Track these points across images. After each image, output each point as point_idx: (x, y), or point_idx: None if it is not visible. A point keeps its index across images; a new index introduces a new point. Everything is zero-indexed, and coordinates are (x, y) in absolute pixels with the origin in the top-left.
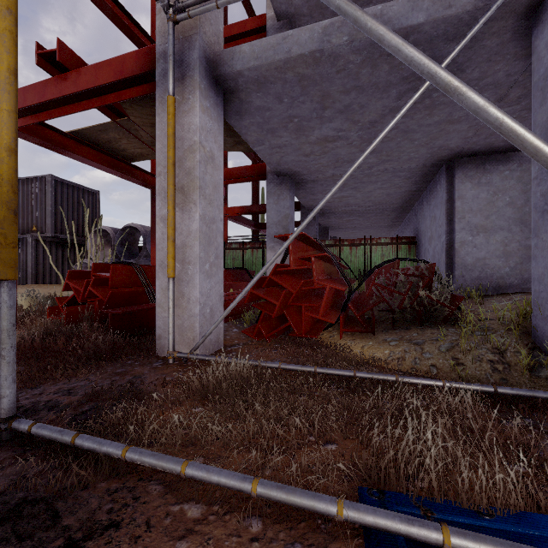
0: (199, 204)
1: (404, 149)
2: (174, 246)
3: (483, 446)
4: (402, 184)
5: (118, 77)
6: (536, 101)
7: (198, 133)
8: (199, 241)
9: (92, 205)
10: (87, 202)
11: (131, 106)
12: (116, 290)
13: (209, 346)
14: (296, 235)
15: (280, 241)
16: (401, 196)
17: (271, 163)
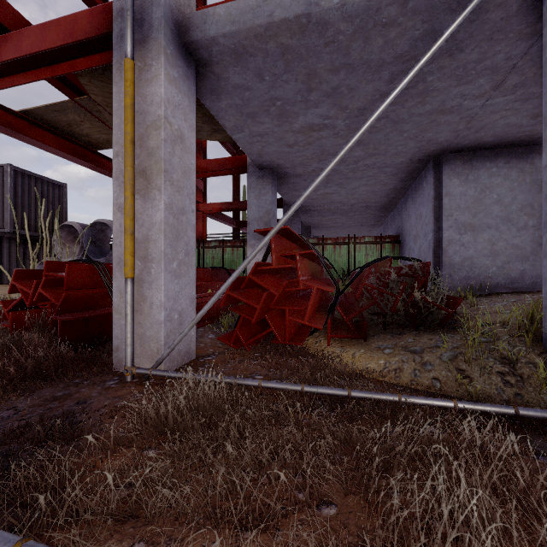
0: (164, 190)
1: (392, 142)
2: (132, 240)
3: (542, 515)
4: (388, 181)
5: (68, 40)
6: None
7: (163, 106)
8: (164, 235)
9: (59, 198)
10: (53, 195)
11: (90, 81)
12: (71, 292)
13: (177, 358)
14: (279, 227)
15: (261, 239)
16: (385, 194)
17: (252, 153)
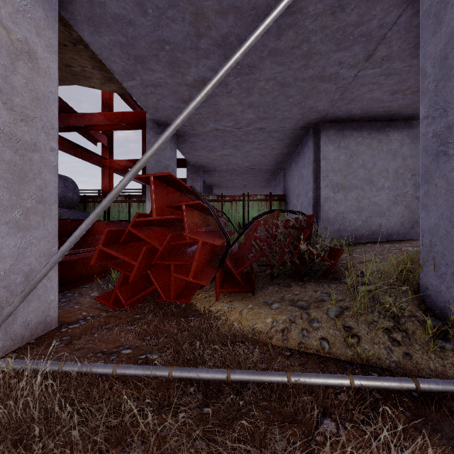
0: None
1: (279, 106)
2: None
3: None
4: (276, 146)
5: None
6: (426, 31)
7: None
8: None
9: None
10: None
11: None
12: None
13: (22, 332)
14: (143, 164)
15: None
16: (274, 158)
17: (148, 106)
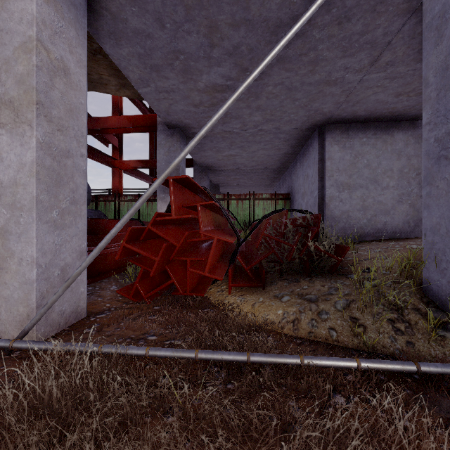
0: (36, 125)
1: (286, 109)
2: None
3: None
4: (281, 146)
5: None
6: (429, 43)
7: (34, 25)
8: (36, 178)
9: None
10: None
11: None
12: None
13: (58, 320)
14: (171, 170)
15: None
16: (279, 158)
17: (160, 111)
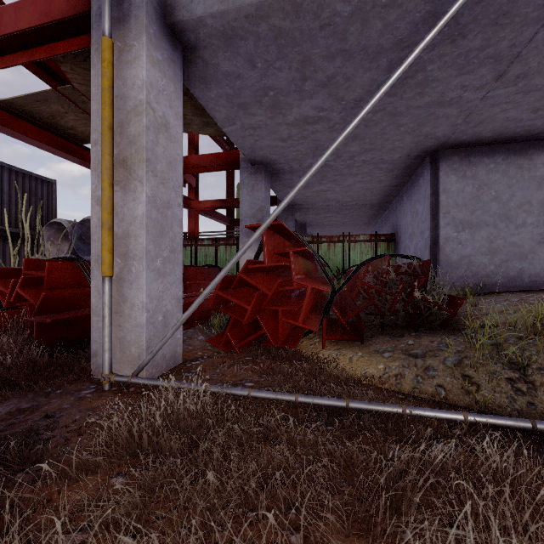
0: (146, 181)
1: (389, 136)
2: (111, 235)
3: None
4: (383, 178)
5: (44, 20)
6: None
7: (144, 89)
8: (146, 230)
9: (47, 195)
10: (41, 192)
11: (72, 69)
12: (51, 292)
13: (161, 363)
14: (271, 220)
15: None
16: (380, 191)
17: (244, 148)
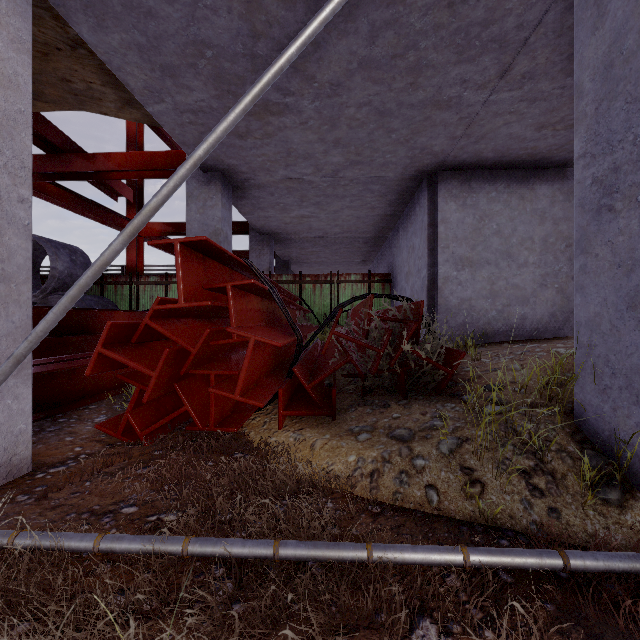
0: None
1: (378, 145)
2: None
3: None
4: (376, 204)
5: None
6: (583, 27)
7: None
8: None
9: None
10: None
11: None
12: None
13: None
14: (144, 218)
15: None
16: (374, 222)
17: (187, 143)
